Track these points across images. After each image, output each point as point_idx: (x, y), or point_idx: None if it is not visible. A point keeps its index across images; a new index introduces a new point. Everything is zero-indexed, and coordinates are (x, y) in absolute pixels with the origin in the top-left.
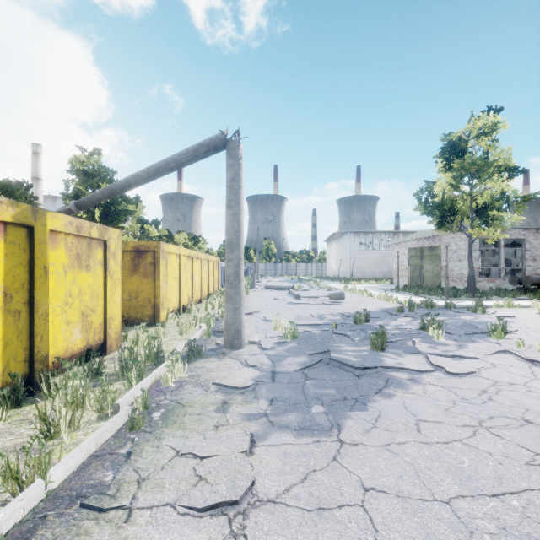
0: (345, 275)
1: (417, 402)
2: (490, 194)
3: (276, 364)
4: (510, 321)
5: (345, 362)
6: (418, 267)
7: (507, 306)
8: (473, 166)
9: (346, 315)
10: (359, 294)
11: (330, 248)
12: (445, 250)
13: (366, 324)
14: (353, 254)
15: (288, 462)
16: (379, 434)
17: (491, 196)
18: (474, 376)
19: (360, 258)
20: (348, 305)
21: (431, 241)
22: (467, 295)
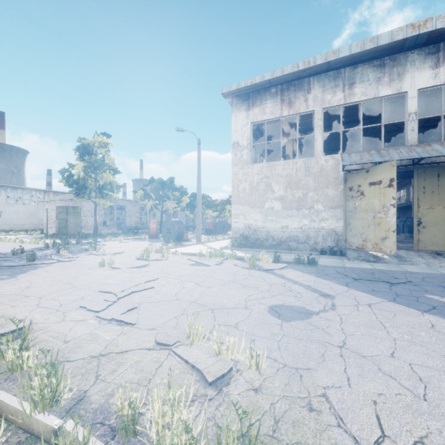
0: None
1: (48, 268)
2: (106, 180)
3: None
4: (104, 246)
5: (13, 265)
6: (65, 220)
7: (109, 241)
8: (96, 163)
9: (4, 253)
10: (10, 242)
11: None
12: (84, 209)
13: (22, 254)
14: None
15: None
16: (32, 275)
17: (105, 182)
18: (74, 261)
19: (8, 211)
20: (3, 249)
21: (74, 202)
22: (93, 237)
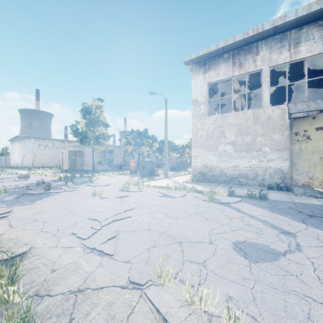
0: (27, 165)
1: (57, 196)
2: (100, 132)
3: (1, 199)
4: (98, 179)
5: (34, 193)
6: (74, 160)
7: (102, 175)
8: (94, 120)
9: (32, 184)
10: (38, 175)
11: (14, 146)
12: (86, 152)
13: (43, 185)
14: (34, 151)
15: (20, 208)
16: (45, 201)
17: (99, 133)
18: (76, 191)
19: (39, 154)
20: (32, 180)
21: (80, 148)
22: (91, 172)
